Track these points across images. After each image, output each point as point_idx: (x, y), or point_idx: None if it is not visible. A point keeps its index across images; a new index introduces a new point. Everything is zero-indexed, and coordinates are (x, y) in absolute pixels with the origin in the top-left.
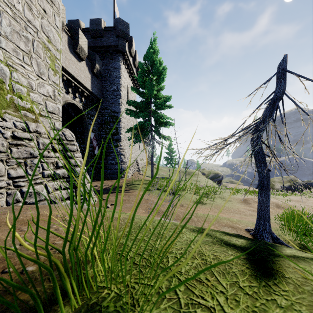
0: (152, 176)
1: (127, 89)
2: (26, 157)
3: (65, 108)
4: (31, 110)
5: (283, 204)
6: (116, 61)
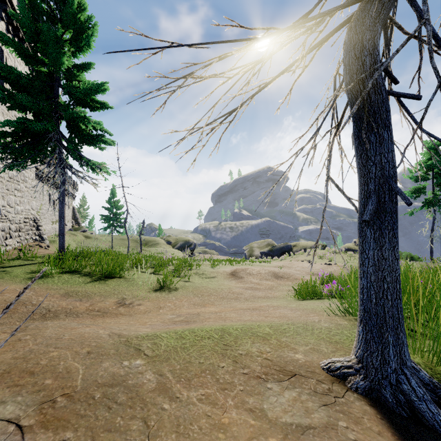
0: (61, 246)
1: (0, 54)
2: None
3: None
4: None
5: (281, 272)
6: None
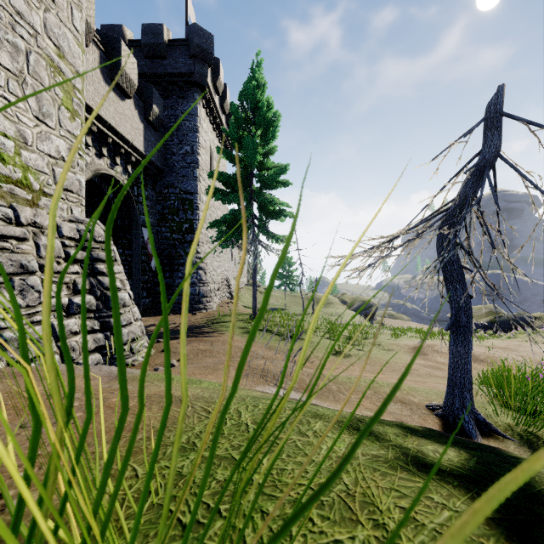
0: (254, 307)
1: (210, 152)
2: (12, 273)
3: (96, 183)
4: (24, 183)
5: (483, 355)
6: (189, 101)
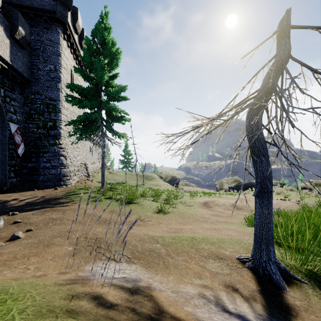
0: (103, 182)
1: (71, 73)
2: None
3: None
4: None
5: (240, 205)
6: (53, 32)
